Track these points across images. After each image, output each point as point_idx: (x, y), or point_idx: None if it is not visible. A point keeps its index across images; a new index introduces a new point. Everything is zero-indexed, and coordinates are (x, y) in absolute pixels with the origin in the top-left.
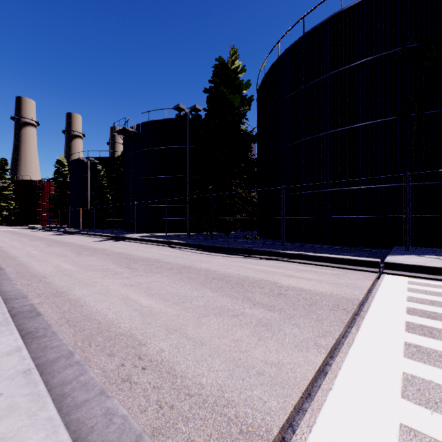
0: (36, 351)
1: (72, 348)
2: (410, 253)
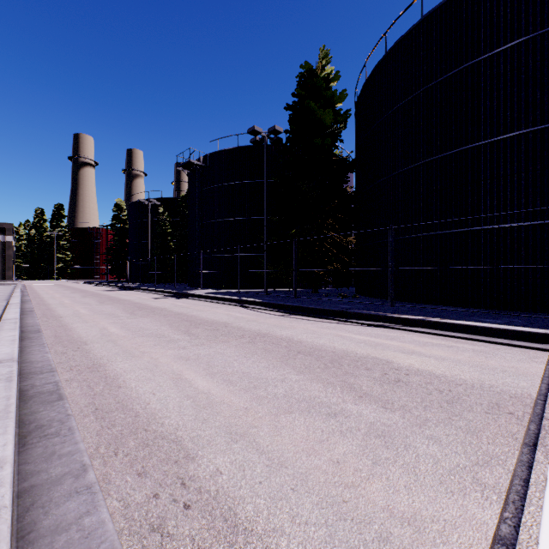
0: (37, 461)
1: (87, 459)
2: None
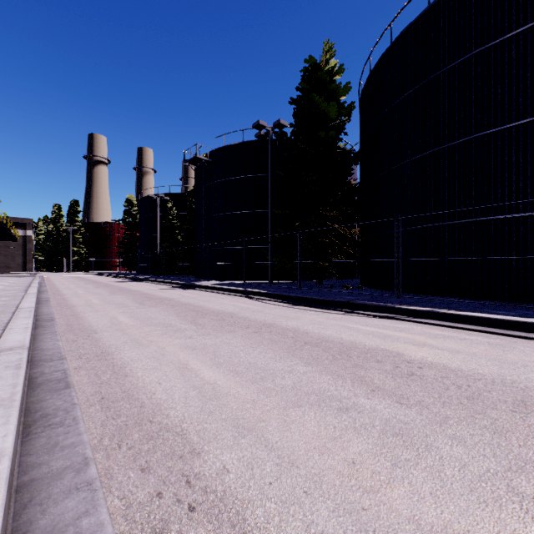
0: (39, 452)
1: (90, 451)
2: None
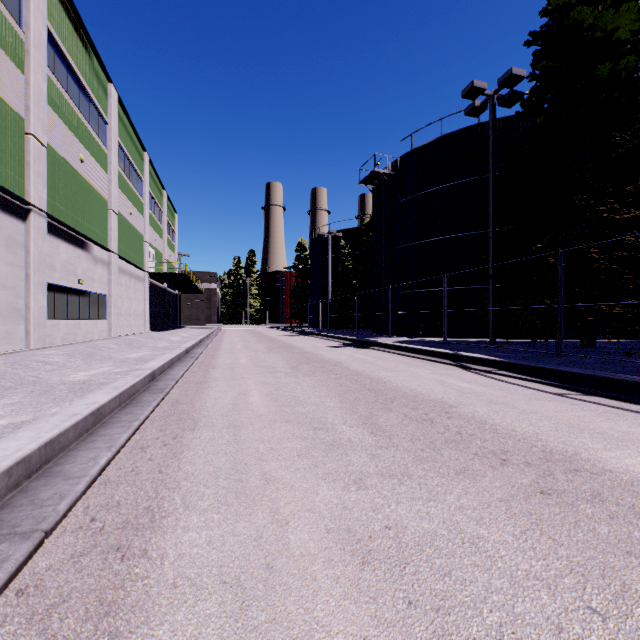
0: None
1: None
2: None
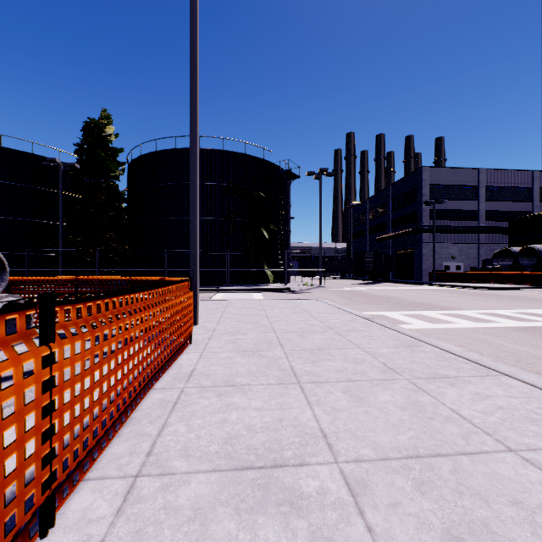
0: None
1: None
2: (229, 286)
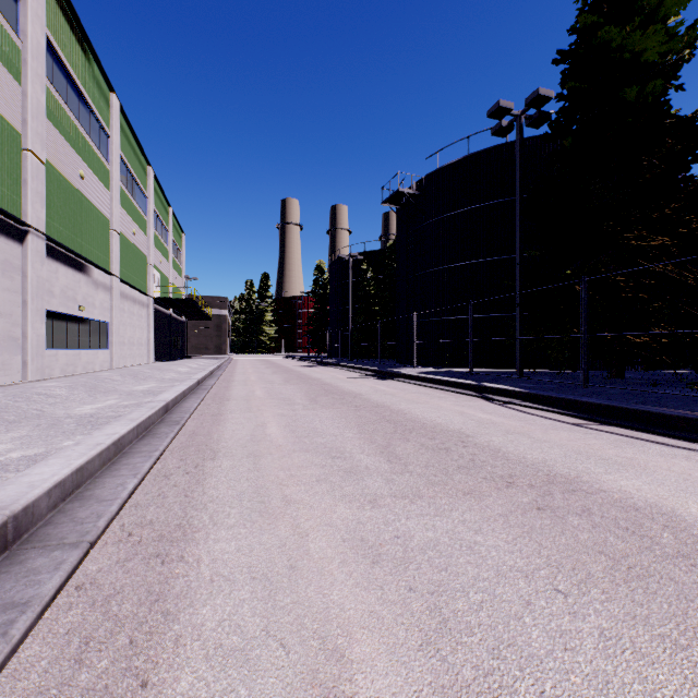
0: None
1: None
2: None
